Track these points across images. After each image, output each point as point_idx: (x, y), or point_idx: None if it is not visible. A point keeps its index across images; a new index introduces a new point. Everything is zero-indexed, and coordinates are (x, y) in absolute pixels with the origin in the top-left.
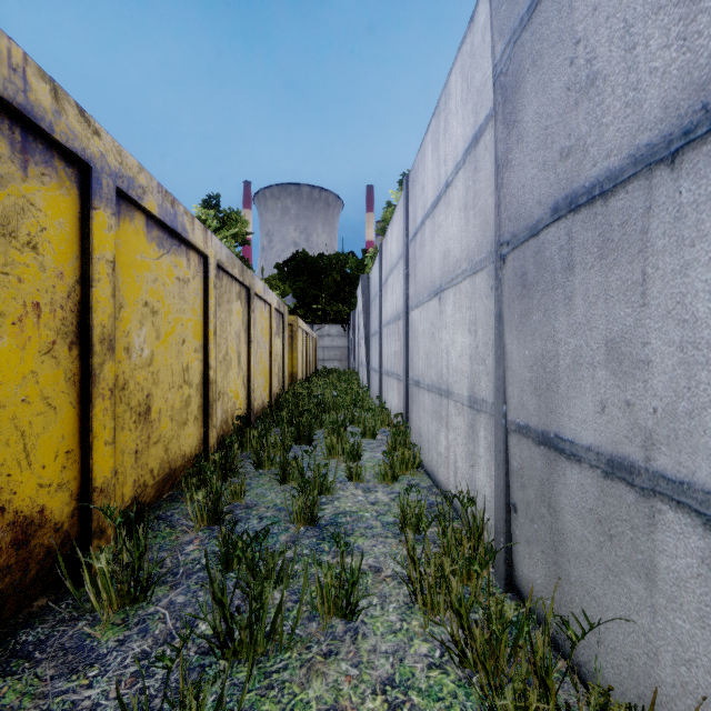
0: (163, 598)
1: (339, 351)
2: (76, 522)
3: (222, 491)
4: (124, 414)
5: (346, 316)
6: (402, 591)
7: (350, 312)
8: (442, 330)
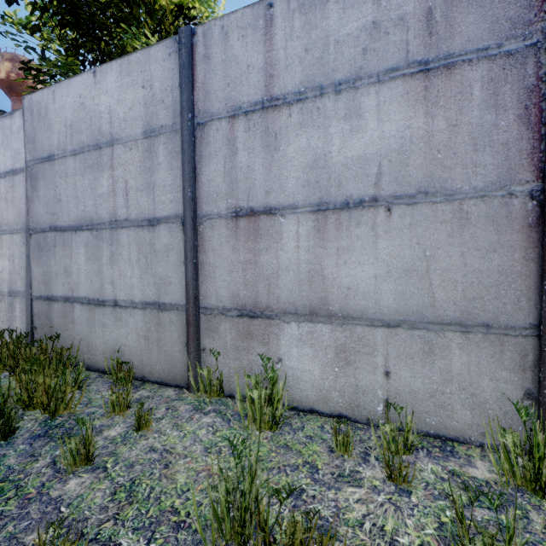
0: None
1: None
2: None
3: None
4: None
5: None
6: None
7: None
8: None
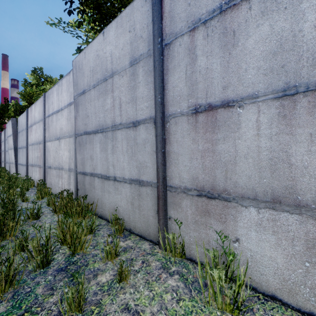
0: None
1: None
2: None
3: None
4: None
5: None
6: (51, 214)
7: None
8: (60, 150)
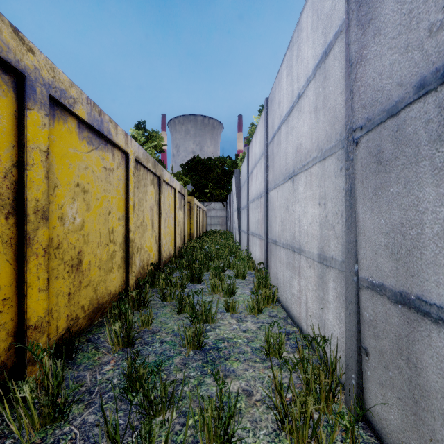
0: (78, 417)
1: (220, 219)
2: (12, 354)
3: (133, 323)
4: (59, 267)
5: (225, 197)
6: (270, 416)
7: (227, 194)
8: (295, 204)
